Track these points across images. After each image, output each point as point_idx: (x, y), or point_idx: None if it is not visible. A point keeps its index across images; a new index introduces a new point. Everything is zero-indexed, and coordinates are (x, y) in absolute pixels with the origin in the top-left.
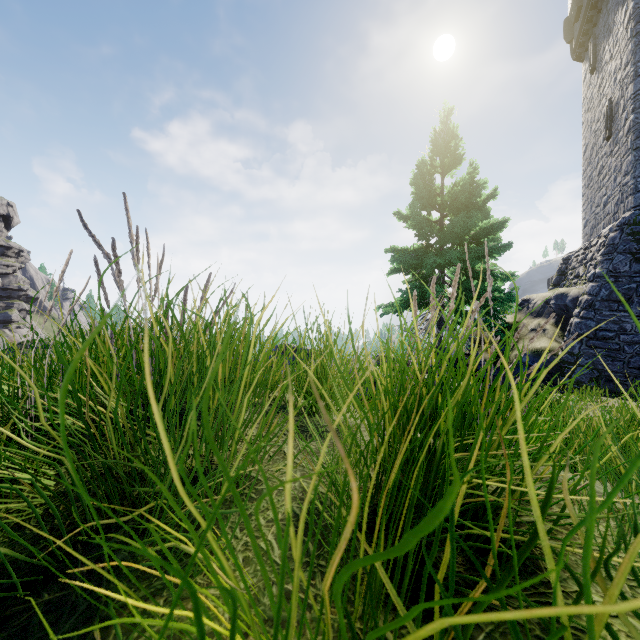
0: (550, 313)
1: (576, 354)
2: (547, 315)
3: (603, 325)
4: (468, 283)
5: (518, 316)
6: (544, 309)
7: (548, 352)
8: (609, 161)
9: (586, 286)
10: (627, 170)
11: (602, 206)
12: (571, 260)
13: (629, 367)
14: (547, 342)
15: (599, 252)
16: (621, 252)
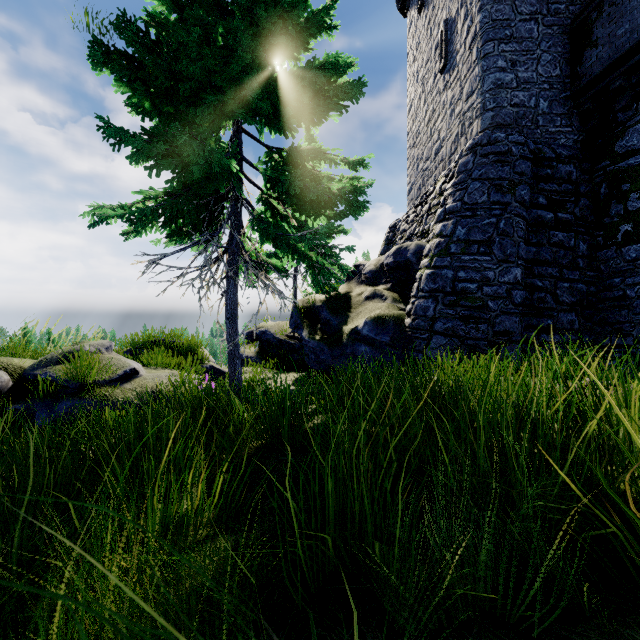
0: (385, 278)
1: (431, 317)
2: (382, 280)
3: (463, 274)
4: (284, 167)
5: (349, 285)
6: (378, 274)
7: (394, 319)
8: (443, 97)
9: (435, 229)
10: (471, 89)
11: (433, 156)
12: (400, 225)
13: (494, 331)
14: (388, 309)
15: (447, 186)
16: (477, 178)
